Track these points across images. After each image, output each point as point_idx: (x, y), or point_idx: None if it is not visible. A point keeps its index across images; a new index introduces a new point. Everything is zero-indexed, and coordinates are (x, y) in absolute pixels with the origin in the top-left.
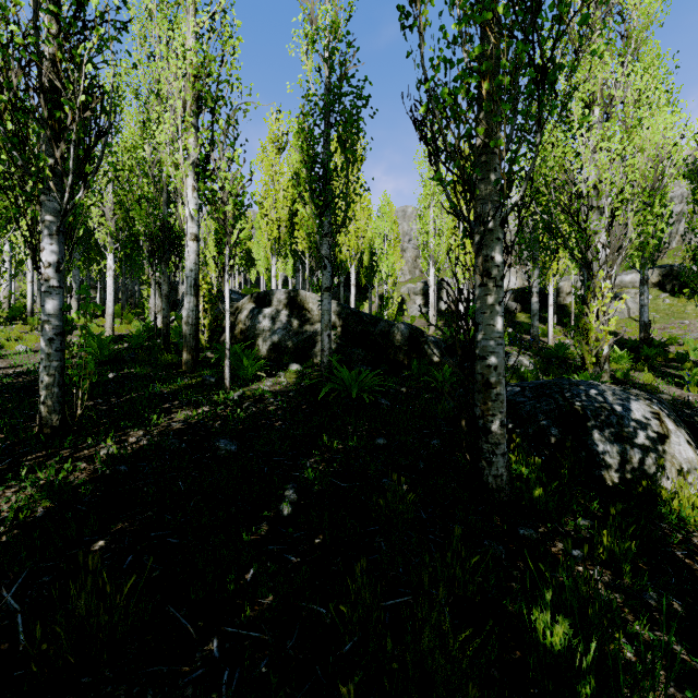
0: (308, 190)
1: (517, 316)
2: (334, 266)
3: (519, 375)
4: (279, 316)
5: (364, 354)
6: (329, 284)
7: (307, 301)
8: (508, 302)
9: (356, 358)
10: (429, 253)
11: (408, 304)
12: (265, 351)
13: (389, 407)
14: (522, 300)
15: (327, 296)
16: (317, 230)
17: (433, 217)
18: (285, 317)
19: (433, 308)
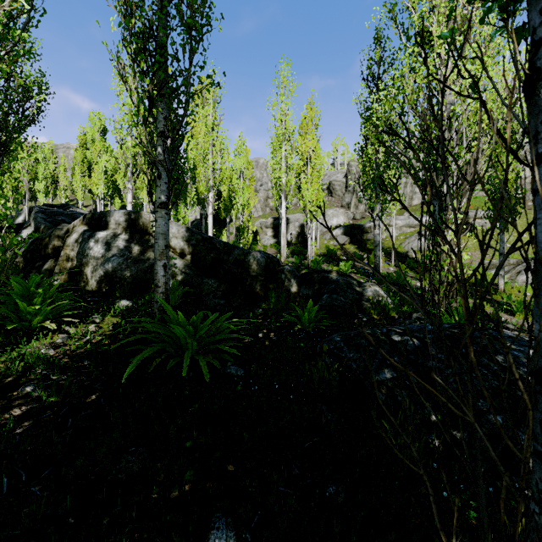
0: (131, 64)
1: (347, 247)
2: (171, 175)
3: (380, 308)
4: (116, 241)
5: (217, 285)
6: (166, 198)
7: (150, 224)
8: (340, 236)
9: (207, 289)
10: (281, 187)
11: (261, 235)
12: (95, 283)
13: (244, 378)
14: (351, 234)
15: (163, 214)
16: (143, 120)
17: (285, 155)
18: (123, 243)
19: (285, 237)
